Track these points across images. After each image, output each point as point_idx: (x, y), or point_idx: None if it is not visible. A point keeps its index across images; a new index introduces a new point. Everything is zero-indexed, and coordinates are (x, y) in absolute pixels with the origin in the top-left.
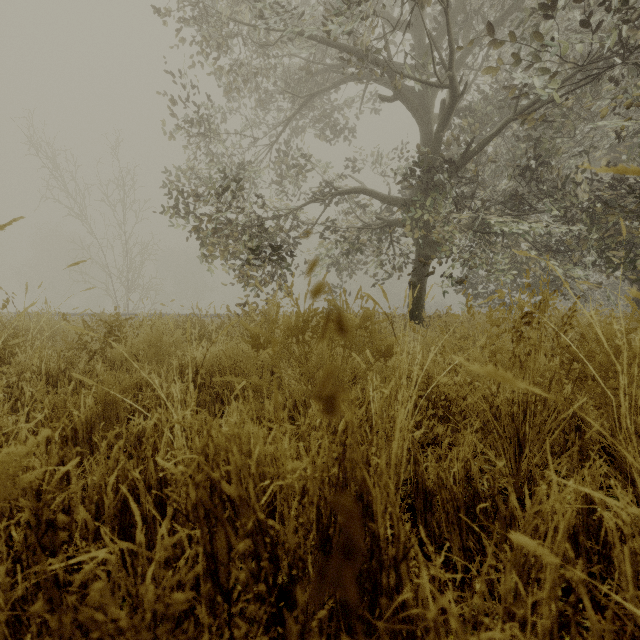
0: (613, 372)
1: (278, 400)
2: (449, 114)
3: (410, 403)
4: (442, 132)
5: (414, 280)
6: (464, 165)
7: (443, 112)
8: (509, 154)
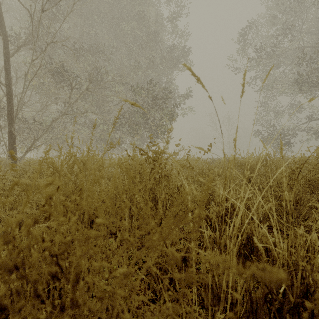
0: None
1: None
2: None
3: None
4: None
5: None
6: None
7: None
8: None
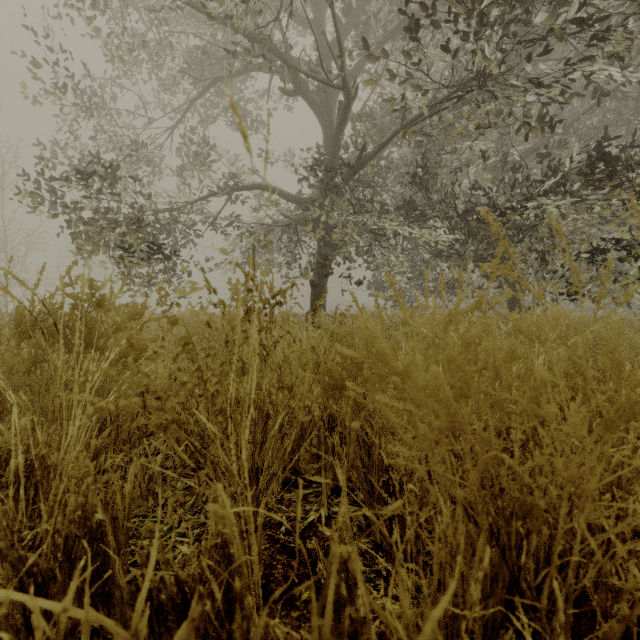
0: (340, 376)
1: (19, 421)
2: (344, 115)
3: (72, 428)
4: (340, 133)
5: (314, 279)
6: (360, 167)
7: (339, 112)
8: (407, 162)
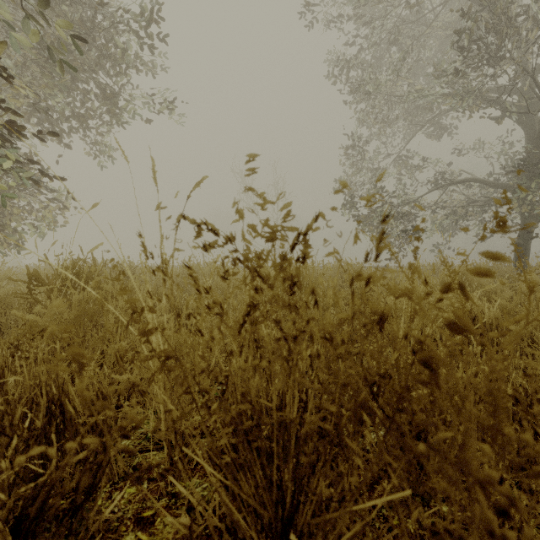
0: None
1: None
2: None
3: None
4: None
5: (519, 242)
6: None
7: None
8: None
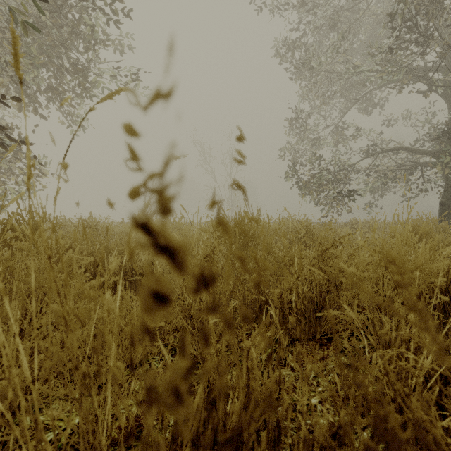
0: None
1: None
2: None
3: None
4: None
5: (443, 200)
6: None
7: None
8: None
